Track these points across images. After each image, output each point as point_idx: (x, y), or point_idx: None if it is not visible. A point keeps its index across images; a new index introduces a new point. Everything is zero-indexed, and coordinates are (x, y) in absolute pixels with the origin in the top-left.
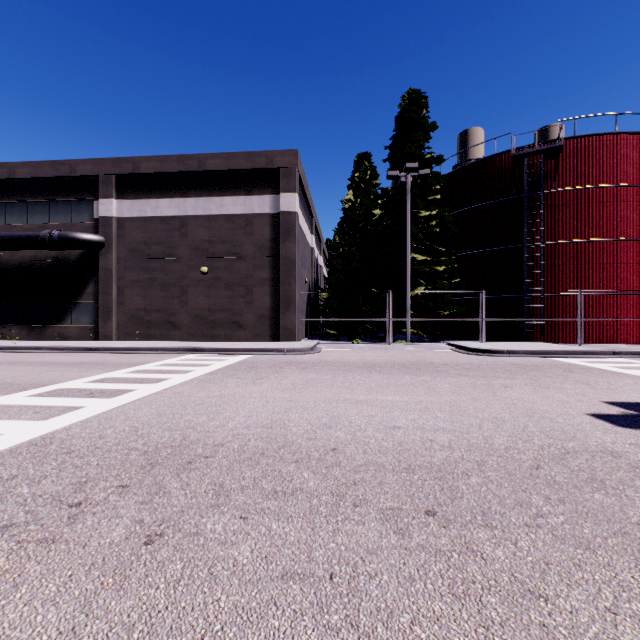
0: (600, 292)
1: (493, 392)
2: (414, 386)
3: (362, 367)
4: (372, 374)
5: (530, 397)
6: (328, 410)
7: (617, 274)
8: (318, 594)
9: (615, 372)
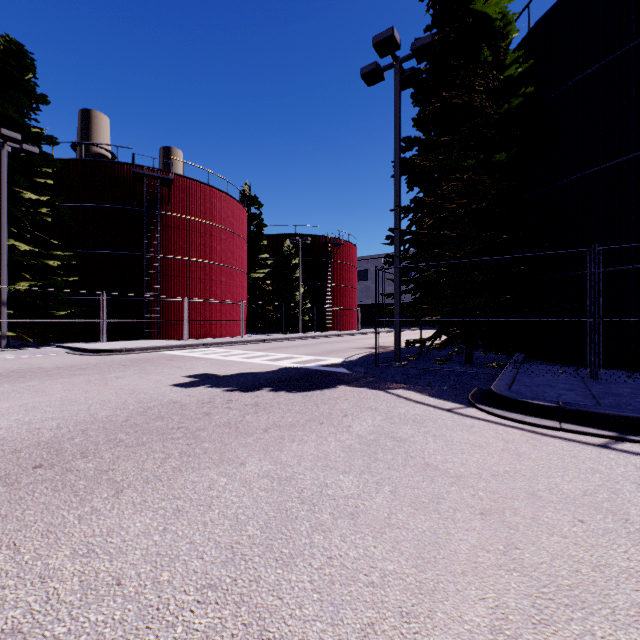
0: (200, 300)
1: (106, 383)
2: (18, 392)
3: None
4: None
5: (136, 382)
6: None
7: (210, 287)
8: None
9: (199, 357)
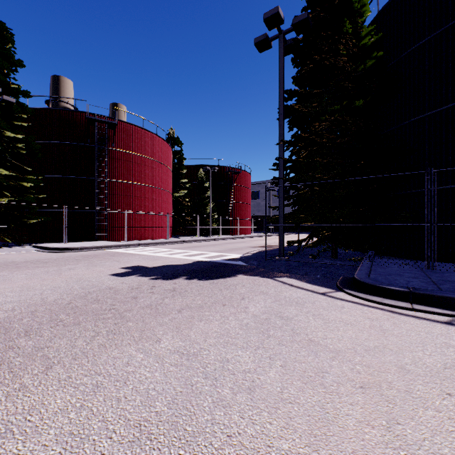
0: (136, 212)
1: (60, 273)
2: None
3: None
4: None
5: (83, 272)
6: None
7: (144, 203)
8: None
9: (135, 254)
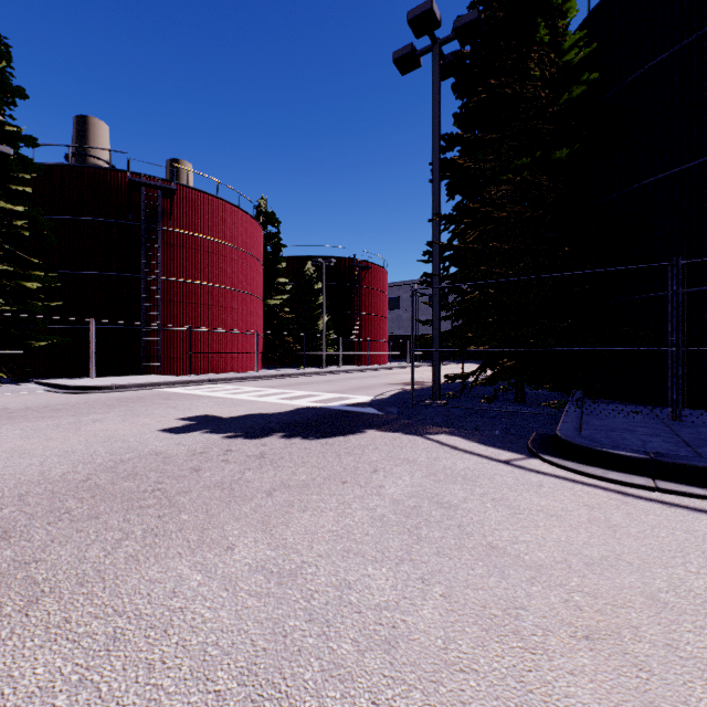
0: (207, 329)
1: (78, 428)
2: None
3: None
4: None
5: (117, 426)
6: None
7: (219, 315)
8: None
9: (203, 395)
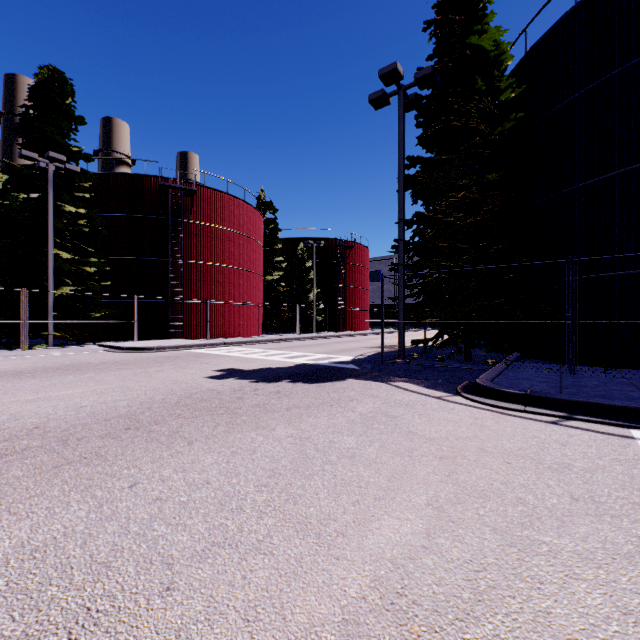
0: (219, 302)
1: (151, 376)
2: (83, 382)
3: (5, 376)
4: (26, 380)
5: (175, 374)
6: (1, 411)
7: (229, 290)
8: (83, 463)
9: (223, 355)
